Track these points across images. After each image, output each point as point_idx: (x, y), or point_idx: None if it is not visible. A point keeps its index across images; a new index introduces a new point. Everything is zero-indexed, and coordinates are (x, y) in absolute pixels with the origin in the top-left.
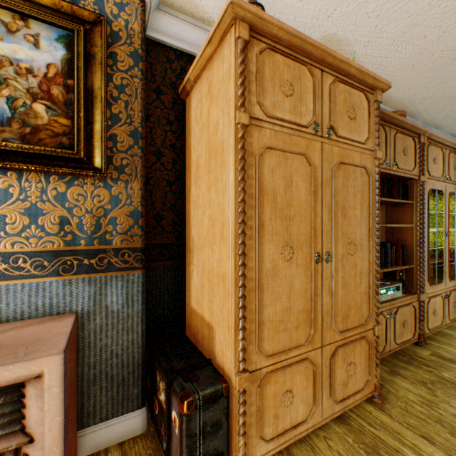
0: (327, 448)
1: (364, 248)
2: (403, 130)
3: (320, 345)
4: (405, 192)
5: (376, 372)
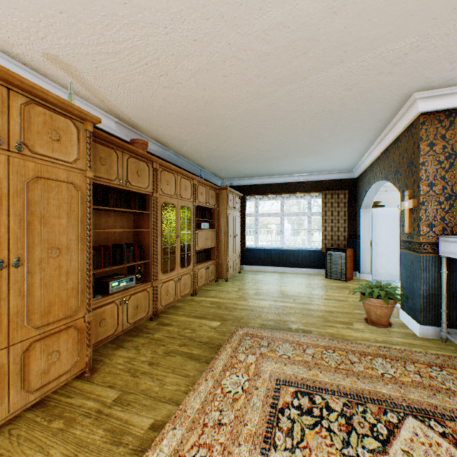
0: (7, 438)
1: (73, 251)
2: (138, 156)
3: (8, 345)
4: (145, 204)
5: (89, 351)
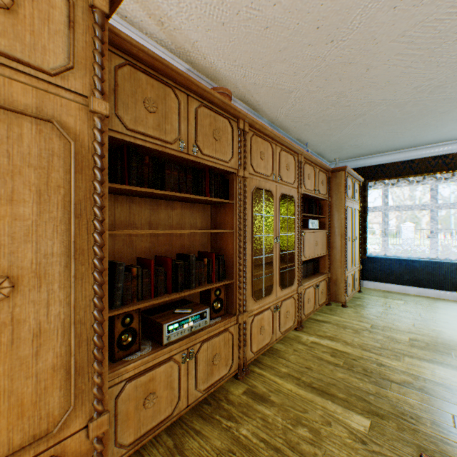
0: None
1: (55, 280)
2: (214, 107)
3: None
4: (226, 188)
5: None
